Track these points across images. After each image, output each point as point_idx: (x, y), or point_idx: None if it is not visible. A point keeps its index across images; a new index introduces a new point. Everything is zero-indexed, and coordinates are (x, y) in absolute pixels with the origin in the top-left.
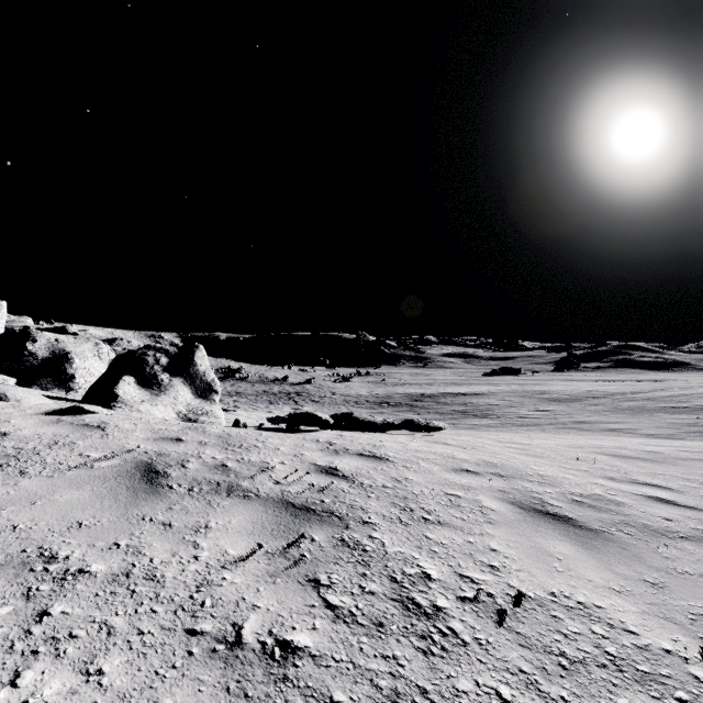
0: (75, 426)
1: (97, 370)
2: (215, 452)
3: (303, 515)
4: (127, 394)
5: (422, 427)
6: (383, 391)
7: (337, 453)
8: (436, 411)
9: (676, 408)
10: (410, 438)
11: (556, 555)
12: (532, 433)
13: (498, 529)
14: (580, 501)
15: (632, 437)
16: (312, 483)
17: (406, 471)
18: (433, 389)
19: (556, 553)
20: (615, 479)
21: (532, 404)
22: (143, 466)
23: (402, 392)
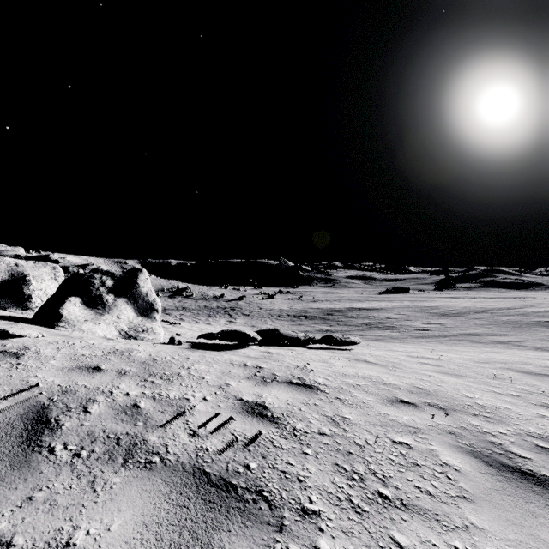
0: None
1: (53, 291)
2: (132, 385)
3: (220, 501)
4: (72, 314)
5: (340, 343)
6: (301, 306)
7: (265, 381)
8: (345, 323)
9: None
10: (332, 355)
11: None
12: (431, 345)
13: (481, 514)
14: (546, 447)
15: (523, 350)
16: (235, 437)
17: (341, 406)
18: (340, 304)
19: None
20: None
21: (424, 318)
22: (34, 412)
23: (316, 307)
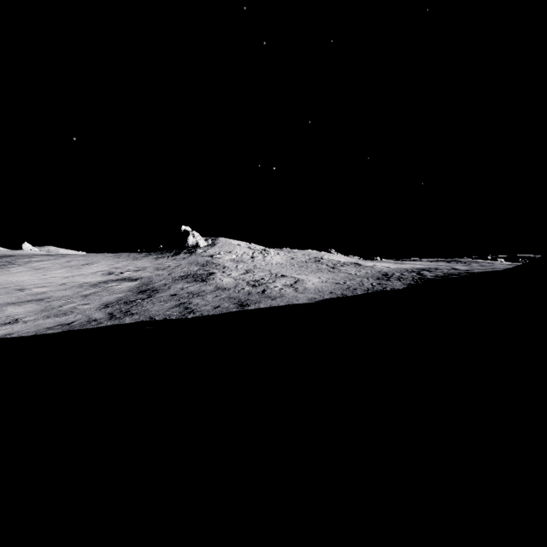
0: None
1: None
2: None
3: None
4: None
5: None
6: None
7: None
8: None
9: None
10: None
11: None
12: None
13: None
14: None
15: None
16: None
17: None
18: None
19: None
20: None
21: None
22: None
23: None
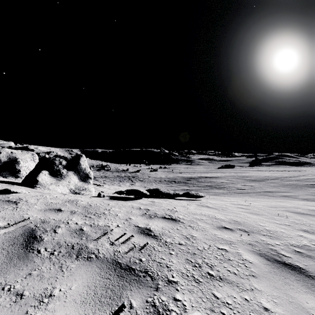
0: (0, 202)
1: (32, 167)
2: (78, 218)
3: (126, 276)
4: (43, 180)
5: (193, 196)
6: (172, 176)
7: (151, 217)
8: (197, 185)
9: (313, 184)
10: (188, 203)
11: (311, 311)
12: (245, 197)
13: (261, 283)
14: (300, 251)
15: (296, 200)
16: (134, 245)
17: (191, 230)
18: (195, 175)
19: (310, 309)
20: (308, 231)
21: (242, 182)
22: (28, 232)
23: (181, 176)
